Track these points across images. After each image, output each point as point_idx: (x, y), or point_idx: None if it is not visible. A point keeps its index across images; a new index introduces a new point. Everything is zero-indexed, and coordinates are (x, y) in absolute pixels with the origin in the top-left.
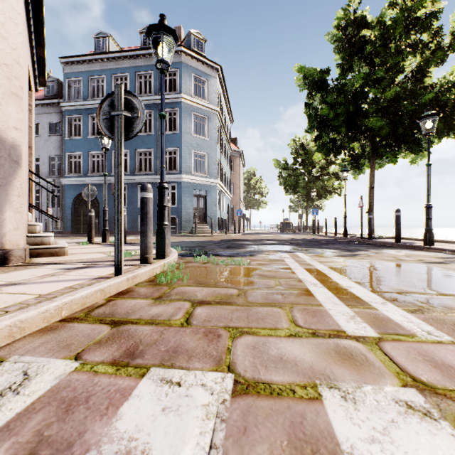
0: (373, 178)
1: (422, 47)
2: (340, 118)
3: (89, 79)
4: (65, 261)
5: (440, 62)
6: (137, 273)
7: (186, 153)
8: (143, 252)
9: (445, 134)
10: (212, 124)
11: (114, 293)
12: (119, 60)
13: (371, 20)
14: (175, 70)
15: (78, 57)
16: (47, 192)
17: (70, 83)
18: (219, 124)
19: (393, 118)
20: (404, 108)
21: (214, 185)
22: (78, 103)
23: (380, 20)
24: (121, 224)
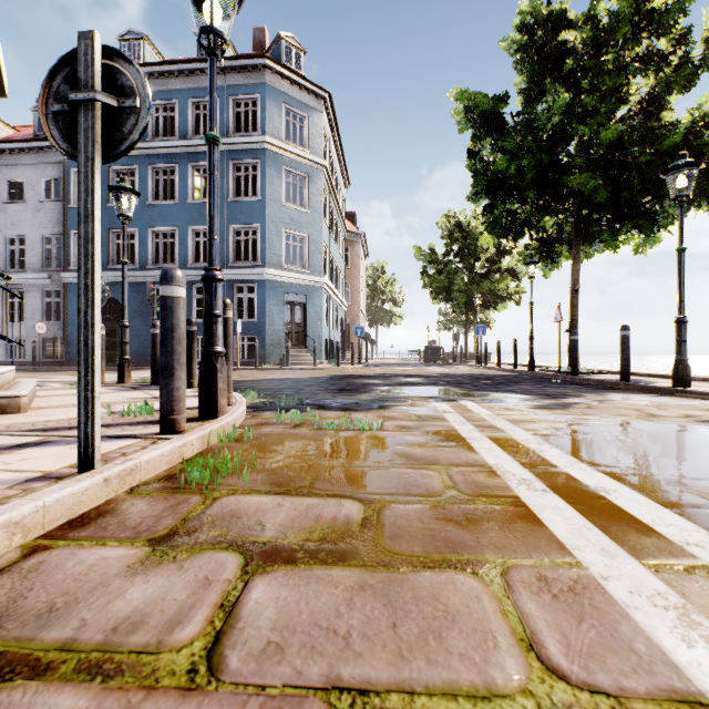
0: (577, 276)
1: (658, 61)
2: (527, 175)
3: None
4: (5, 428)
5: (686, 87)
6: (136, 462)
7: (273, 233)
8: (166, 408)
9: (695, 203)
10: (316, 186)
11: (61, 521)
12: (160, 77)
13: (575, 17)
14: (255, 97)
15: None
16: (2, 290)
17: None
18: (327, 188)
19: (614, 175)
20: (632, 158)
21: (319, 287)
22: None
23: (592, 14)
24: (93, 352)
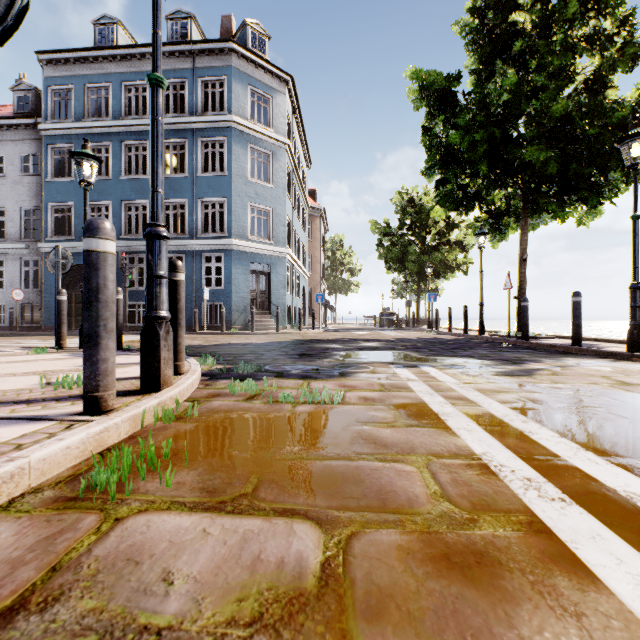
0: (526, 246)
1: (603, 41)
2: (479, 149)
3: (85, 89)
4: None
5: (630, 66)
6: (22, 462)
7: (239, 206)
8: (89, 384)
9: (639, 176)
10: (280, 163)
11: None
12: (132, 59)
13: (523, 1)
14: (222, 79)
15: (67, 52)
16: None
17: (55, 94)
18: (289, 165)
19: (563, 148)
20: (581, 132)
21: (282, 257)
22: (67, 125)
23: None
24: None
